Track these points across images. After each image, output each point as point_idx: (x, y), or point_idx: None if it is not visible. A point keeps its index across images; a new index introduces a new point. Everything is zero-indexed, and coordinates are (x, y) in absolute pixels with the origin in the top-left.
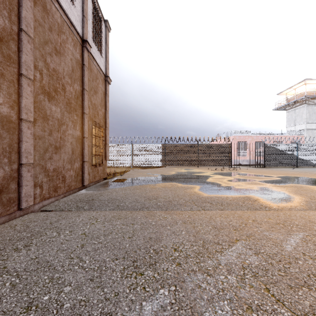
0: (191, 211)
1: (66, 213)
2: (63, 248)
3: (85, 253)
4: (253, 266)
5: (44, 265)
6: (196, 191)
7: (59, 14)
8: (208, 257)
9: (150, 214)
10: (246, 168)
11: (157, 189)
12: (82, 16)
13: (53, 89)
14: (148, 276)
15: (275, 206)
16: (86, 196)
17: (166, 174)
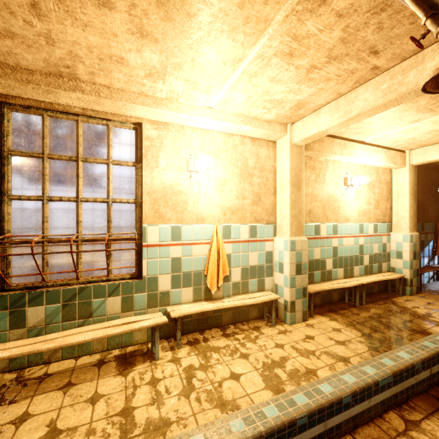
0: None
1: None
2: None
3: None
4: None
5: None
6: None
7: None
8: None
9: None
10: None
11: None
12: None
13: None
14: None
15: None
16: None
17: None
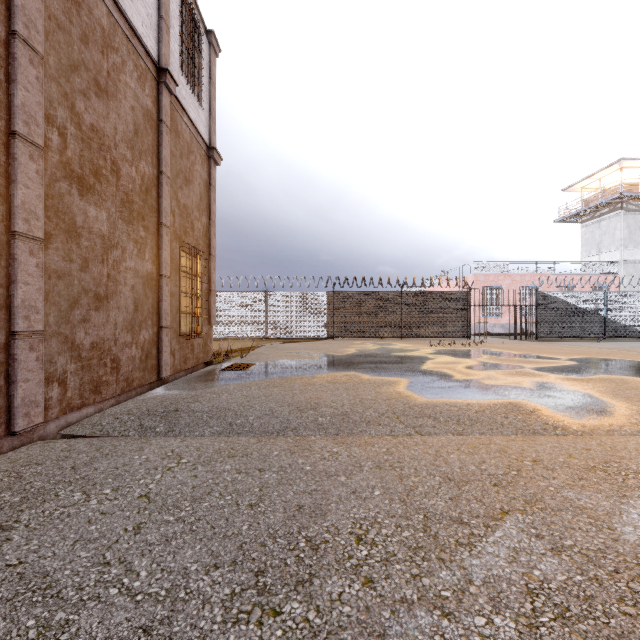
0: (392, 437)
1: (114, 441)
2: (91, 535)
3: (142, 549)
4: (554, 587)
5: (34, 586)
6: (400, 391)
7: (104, 8)
8: (439, 560)
9: (301, 444)
10: (501, 340)
11: (318, 387)
12: (157, 17)
13: (91, 169)
14: (292, 619)
15: (576, 426)
16: (162, 402)
17: (337, 354)
